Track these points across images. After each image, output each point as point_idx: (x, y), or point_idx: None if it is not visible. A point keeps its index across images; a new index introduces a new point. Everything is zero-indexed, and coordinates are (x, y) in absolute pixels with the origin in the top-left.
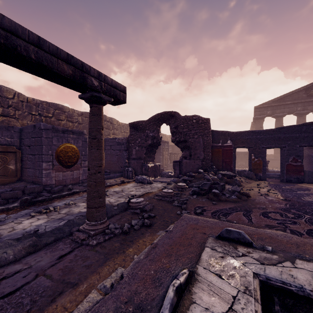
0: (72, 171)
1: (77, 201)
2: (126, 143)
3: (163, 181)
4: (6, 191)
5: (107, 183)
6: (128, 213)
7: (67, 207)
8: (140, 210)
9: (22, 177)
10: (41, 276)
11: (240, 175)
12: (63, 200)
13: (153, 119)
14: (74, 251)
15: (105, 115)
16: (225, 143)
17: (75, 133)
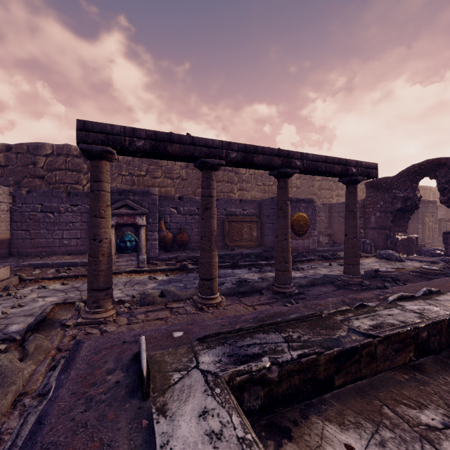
0: (303, 240)
1: (317, 267)
2: (360, 208)
3: (423, 260)
4: (260, 252)
5: (339, 255)
6: (378, 280)
7: (311, 269)
8: (391, 279)
9: (261, 243)
10: (328, 293)
11: None
12: (304, 264)
13: (405, 173)
14: (341, 289)
15: None
16: None
17: (305, 202)
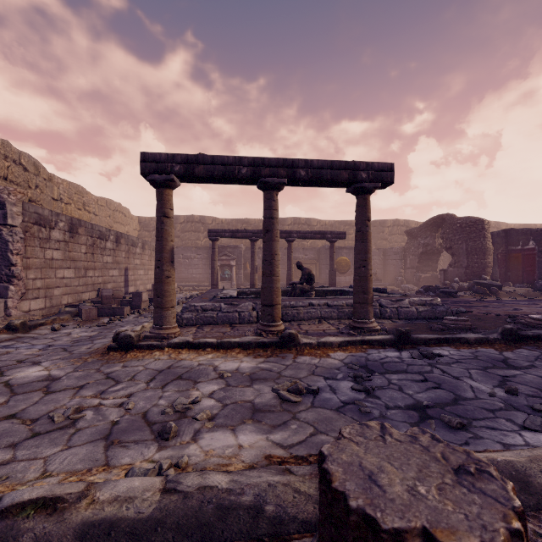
0: (345, 276)
1: None
2: (402, 252)
3: None
4: None
5: None
6: None
7: None
8: None
9: (319, 280)
10: None
11: (533, 289)
12: None
13: (425, 225)
14: None
15: (398, 219)
16: (526, 245)
17: (347, 249)
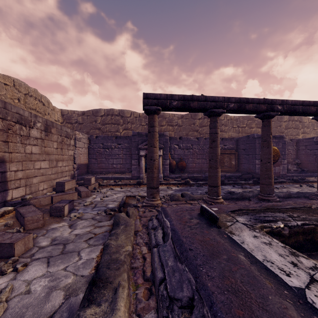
0: (274, 167)
1: (288, 187)
2: None
3: None
4: (239, 175)
5: (308, 179)
6: None
7: (284, 188)
8: None
9: (238, 169)
10: None
11: None
12: (276, 185)
13: None
14: None
15: None
16: None
17: (276, 138)
